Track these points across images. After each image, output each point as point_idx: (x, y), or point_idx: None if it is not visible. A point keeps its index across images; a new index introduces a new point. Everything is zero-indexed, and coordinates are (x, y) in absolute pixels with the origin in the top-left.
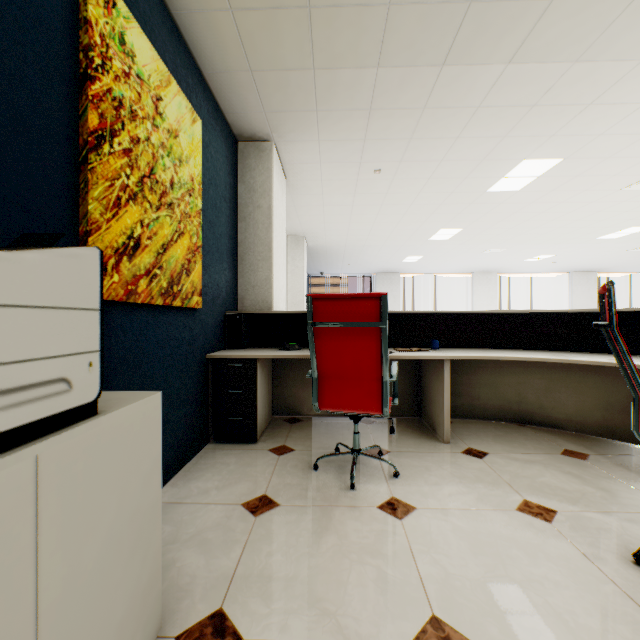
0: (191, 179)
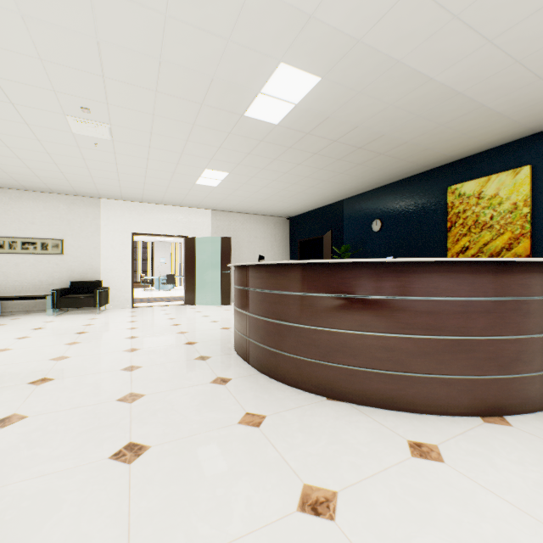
0: (512, 204)
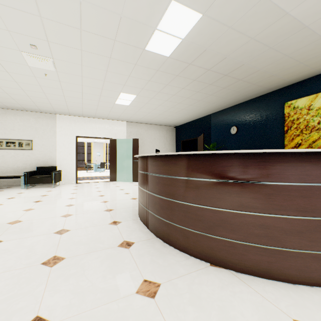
0: None
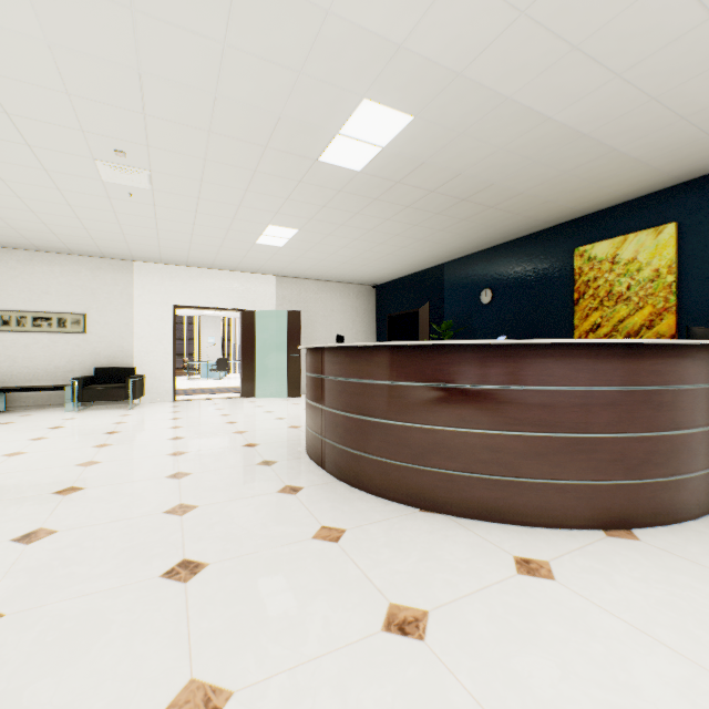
0: (654, 271)
